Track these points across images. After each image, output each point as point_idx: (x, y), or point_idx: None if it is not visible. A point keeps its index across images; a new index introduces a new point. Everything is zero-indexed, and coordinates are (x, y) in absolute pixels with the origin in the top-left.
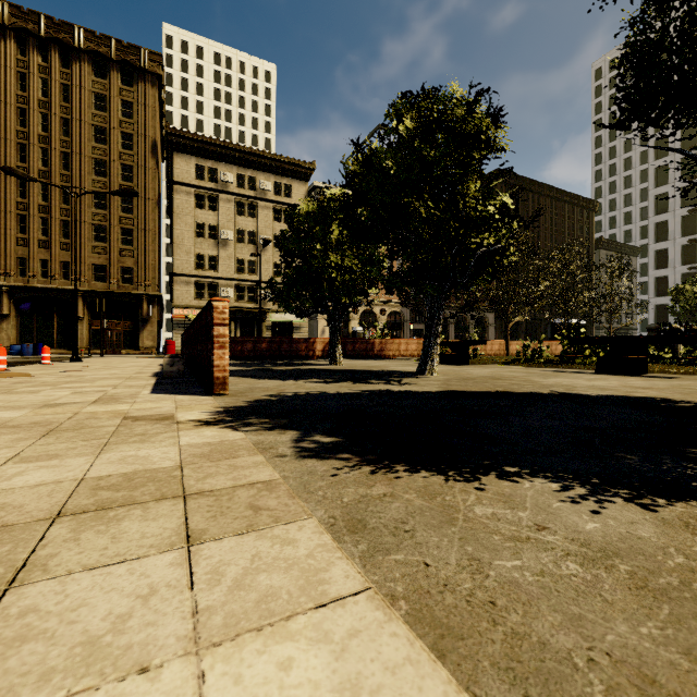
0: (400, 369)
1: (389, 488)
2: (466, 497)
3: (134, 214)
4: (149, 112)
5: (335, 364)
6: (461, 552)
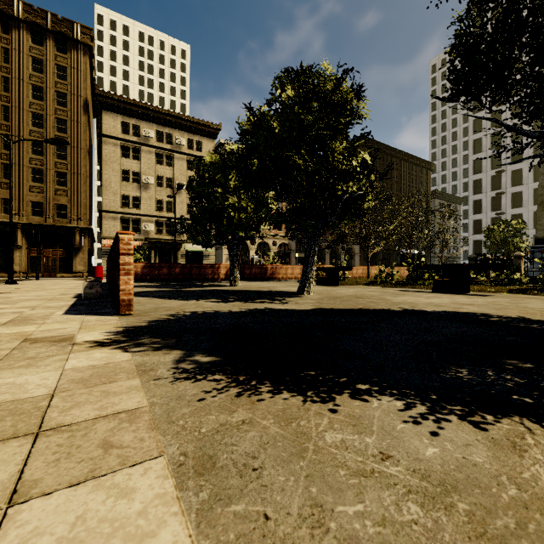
0: (285, 290)
1: (249, 413)
2: (320, 421)
3: (68, 160)
4: (81, 76)
5: (234, 285)
6: (304, 496)
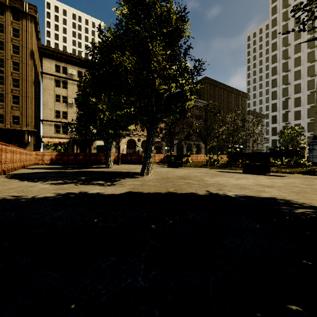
0: (138, 171)
1: None
2: None
3: (20, 88)
4: (29, 35)
5: (108, 167)
6: None
